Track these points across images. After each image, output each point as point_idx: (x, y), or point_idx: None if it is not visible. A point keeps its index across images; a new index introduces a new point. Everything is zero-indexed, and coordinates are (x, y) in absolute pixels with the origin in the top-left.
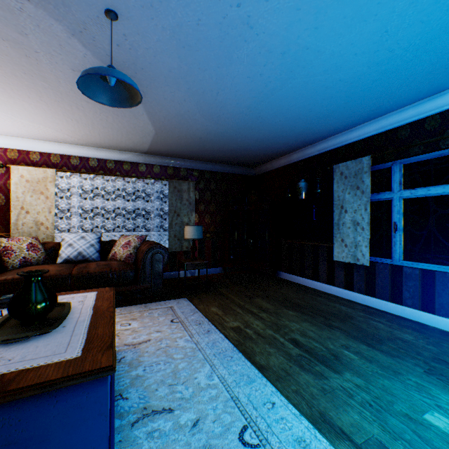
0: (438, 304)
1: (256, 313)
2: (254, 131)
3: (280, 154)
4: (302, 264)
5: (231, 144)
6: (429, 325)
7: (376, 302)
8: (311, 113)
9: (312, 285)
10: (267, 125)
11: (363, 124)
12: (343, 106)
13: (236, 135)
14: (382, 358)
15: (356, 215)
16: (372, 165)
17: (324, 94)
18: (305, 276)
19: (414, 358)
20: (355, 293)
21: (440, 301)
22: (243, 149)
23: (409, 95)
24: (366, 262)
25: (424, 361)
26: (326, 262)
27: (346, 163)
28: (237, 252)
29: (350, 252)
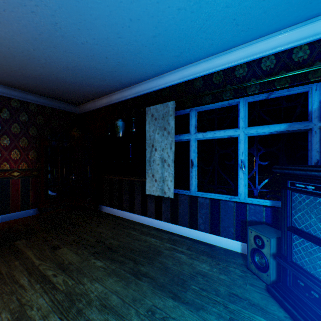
0: (222, 227)
1: (50, 278)
2: (58, 50)
3: (101, 93)
4: (121, 197)
5: (36, 66)
6: (216, 245)
7: (179, 229)
8: (121, 40)
9: (129, 216)
10: (73, 45)
11: (169, 72)
12: (152, 41)
13: (35, 51)
14: (189, 320)
15: (164, 153)
16: (176, 111)
17: (131, 10)
18: (123, 208)
19: (215, 304)
20: (163, 222)
21: (223, 224)
22: (54, 77)
23: (204, 46)
24: (172, 194)
25: (224, 305)
26: (141, 195)
27: (156, 106)
28: (57, 189)
29: (159, 186)
